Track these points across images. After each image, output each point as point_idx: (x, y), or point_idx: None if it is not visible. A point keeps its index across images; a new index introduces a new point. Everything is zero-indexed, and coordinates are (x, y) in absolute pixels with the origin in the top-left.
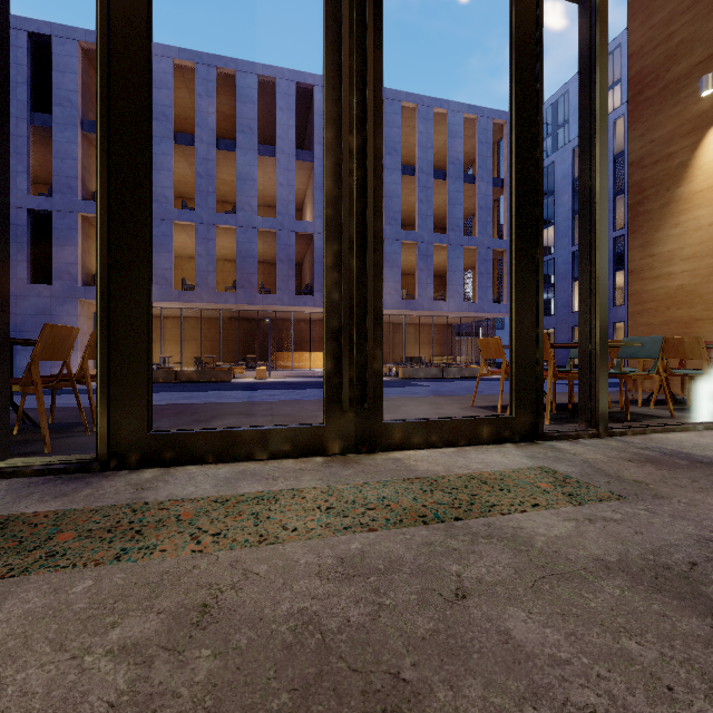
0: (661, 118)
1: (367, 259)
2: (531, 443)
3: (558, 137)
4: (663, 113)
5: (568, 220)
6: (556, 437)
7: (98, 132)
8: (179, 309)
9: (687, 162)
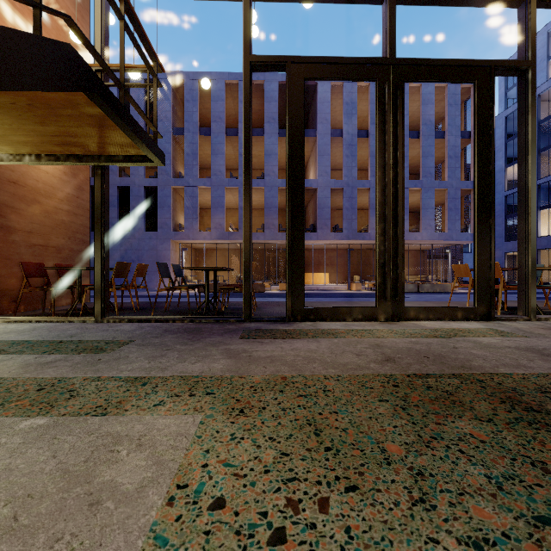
0: None
1: (398, 230)
2: (486, 321)
3: None
4: None
5: None
6: (502, 319)
7: (287, 186)
8: (226, 244)
9: None
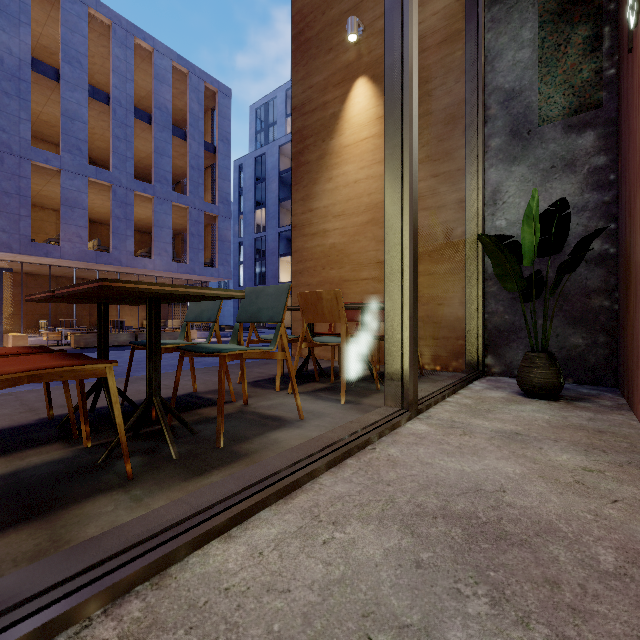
0: (318, 63)
1: None
2: None
3: (270, 134)
4: (320, 58)
5: (276, 205)
6: None
7: None
8: None
9: (339, 113)
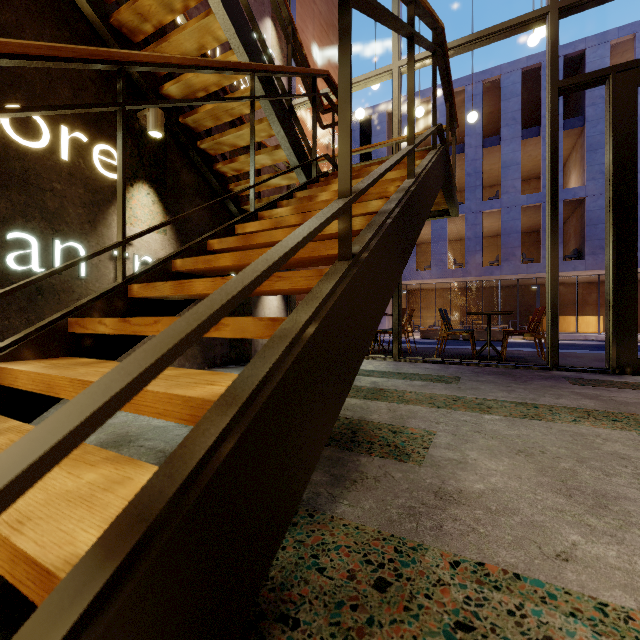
0: None
1: None
2: None
3: None
4: None
5: None
6: None
7: (610, 218)
8: (447, 283)
9: None
